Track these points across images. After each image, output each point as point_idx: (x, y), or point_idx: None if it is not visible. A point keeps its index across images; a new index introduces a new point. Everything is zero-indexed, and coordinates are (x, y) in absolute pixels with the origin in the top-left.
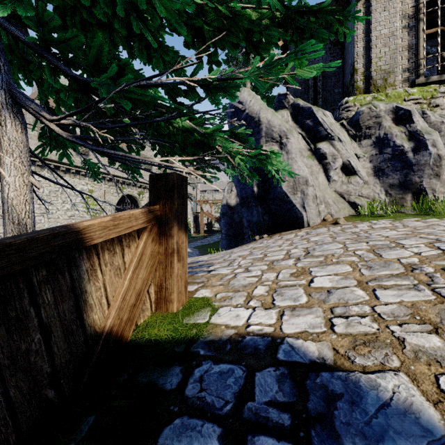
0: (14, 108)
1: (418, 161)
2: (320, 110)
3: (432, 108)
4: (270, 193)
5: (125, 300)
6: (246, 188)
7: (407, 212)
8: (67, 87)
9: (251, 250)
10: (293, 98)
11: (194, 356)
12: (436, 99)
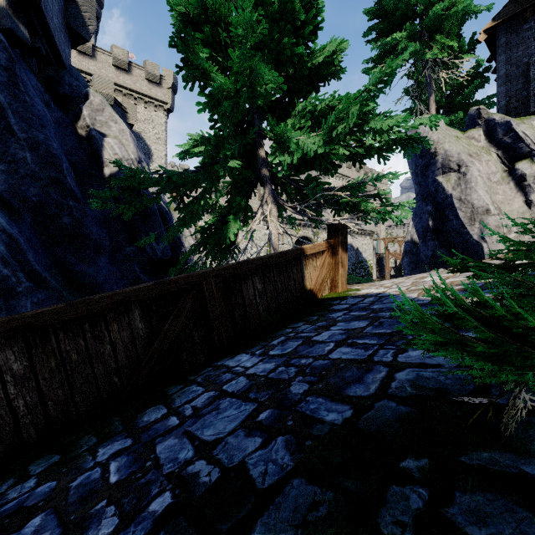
0: (273, 202)
1: None
2: (522, 122)
3: None
4: (446, 226)
5: (317, 280)
6: (422, 222)
7: None
8: (285, 181)
9: None
10: (489, 111)
11: (345, 298)
12: None
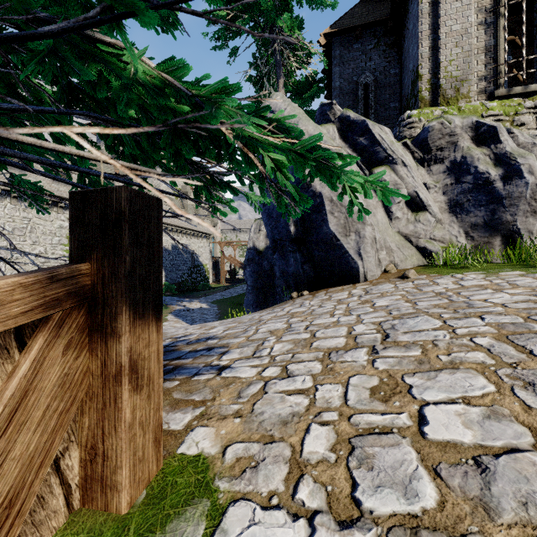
0: None
1: (511, 193)
2: (376, 125)
3: (516, 127)
4: (313, 234)
5: None
6: (279, 226)
7: (494, 261)
8: None
9: (288, 319)
10: (341, 109)
11: None
12: (521, 115)
